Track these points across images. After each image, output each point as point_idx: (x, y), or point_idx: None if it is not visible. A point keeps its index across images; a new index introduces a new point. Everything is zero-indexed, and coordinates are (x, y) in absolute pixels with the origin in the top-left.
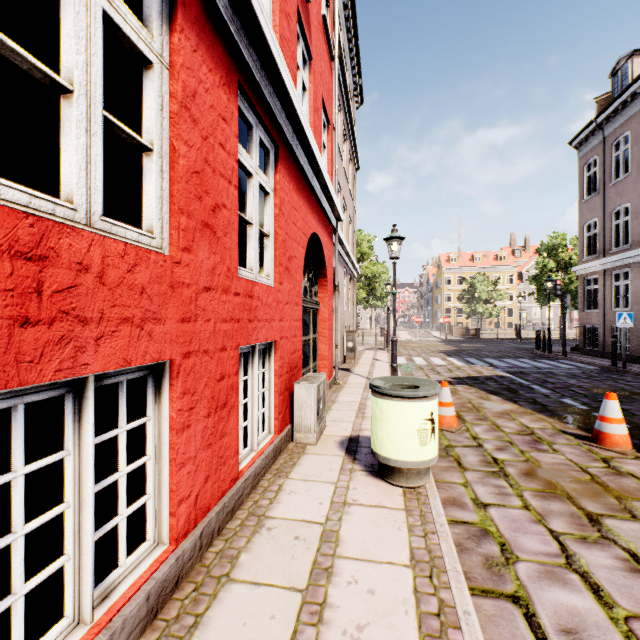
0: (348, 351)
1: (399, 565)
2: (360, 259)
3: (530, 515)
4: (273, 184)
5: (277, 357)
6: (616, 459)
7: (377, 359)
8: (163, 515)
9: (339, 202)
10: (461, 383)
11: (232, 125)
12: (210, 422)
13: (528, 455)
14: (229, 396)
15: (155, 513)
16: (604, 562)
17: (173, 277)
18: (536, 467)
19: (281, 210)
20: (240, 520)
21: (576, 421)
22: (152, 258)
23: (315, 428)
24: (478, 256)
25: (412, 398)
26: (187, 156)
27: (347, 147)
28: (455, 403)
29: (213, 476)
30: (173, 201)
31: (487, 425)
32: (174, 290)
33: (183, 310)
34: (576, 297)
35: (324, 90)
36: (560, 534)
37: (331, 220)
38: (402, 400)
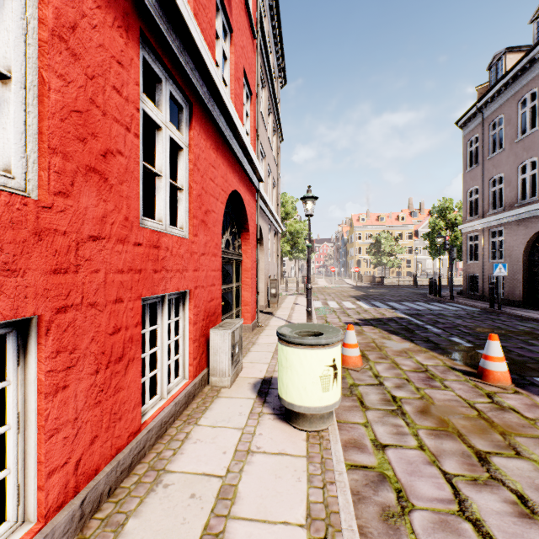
0: (272, 297)
1: (294, 525)
2: (285, 218)
3: (425, 456)
4: (187, 140)
5: (191, 306)
6: (498, 394)
7: (297, 303)
8: (29, 489)
9: (264, 167)
10: (367, 324)
11: (131, 71)
12: (99, 379)
13: (423, 392)
14: (127, 349)
15: (18, 489)
16: (494, 507)
17: (39, 223)
18: (430, 404)
19: (196, 165)
20: (137, 476)
21: (463, 358)
22: (2, 200)
23: (230, 372)
24: (383, 217)
25: (315, 346)
26: (63, 91)
27: (271, 120)
28: (361, 343)
29: (103, 435)
30: (42, 139)
31: (388, 363)
32: (41, 238)
33: (56, 260)
34: (461, 251)
35: (246, 63)
36: (453, 476)
37: (253, 180)
38: (306, 348)
